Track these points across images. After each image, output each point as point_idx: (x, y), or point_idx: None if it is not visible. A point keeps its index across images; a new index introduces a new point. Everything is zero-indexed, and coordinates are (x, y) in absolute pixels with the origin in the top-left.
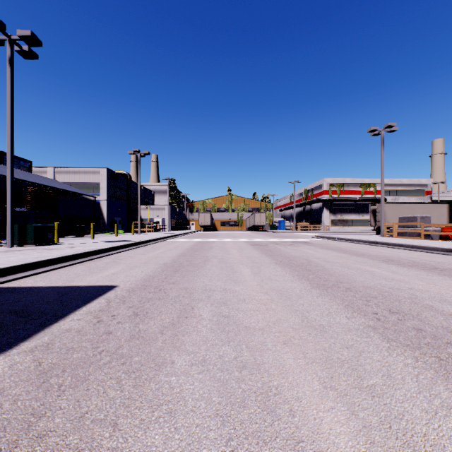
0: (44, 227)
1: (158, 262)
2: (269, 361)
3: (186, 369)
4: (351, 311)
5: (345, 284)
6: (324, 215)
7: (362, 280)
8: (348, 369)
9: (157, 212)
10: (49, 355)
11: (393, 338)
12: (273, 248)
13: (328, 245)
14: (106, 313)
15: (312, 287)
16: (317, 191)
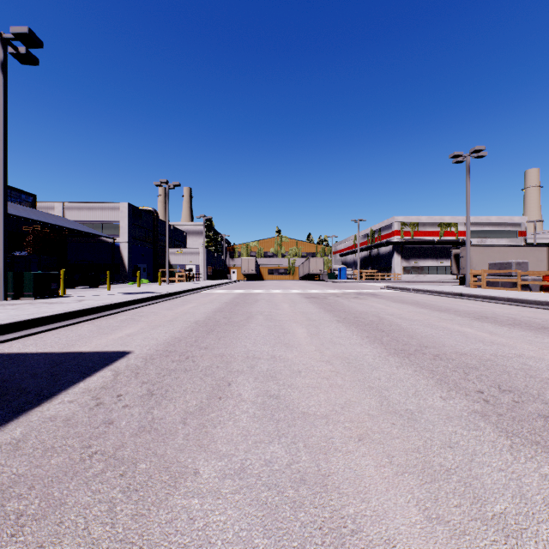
0: (45, 276)
1: (188, 319)
2: (339, 470)
3: (216, 485)
4: (446, 388)
5: (431, 349)
6: (395, 260)
7: (453, 344)
8: (459, 485)
9: (190, 257)
10: (16, 460)
11: (514, 431)
12: (334, 302)
13: (402, 298)
14: (111, 391)
15: (389, 354)
16: (386, 231)
